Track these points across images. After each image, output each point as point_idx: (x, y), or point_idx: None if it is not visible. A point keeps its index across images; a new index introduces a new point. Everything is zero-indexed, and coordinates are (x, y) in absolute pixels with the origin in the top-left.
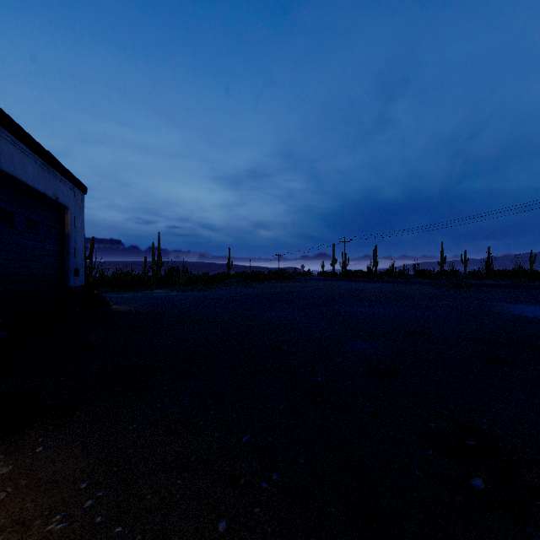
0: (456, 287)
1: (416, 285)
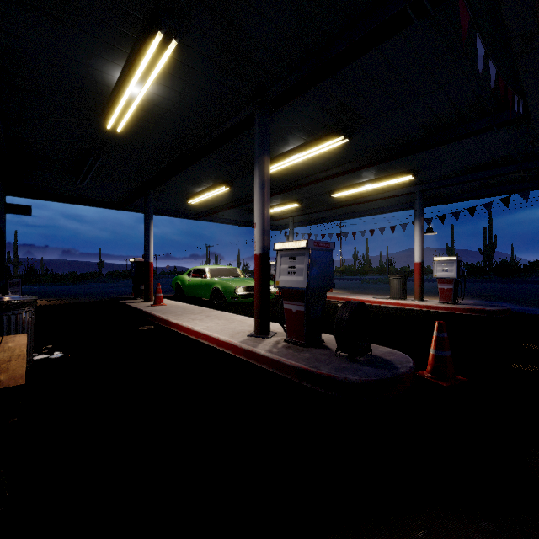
0: None
1: None
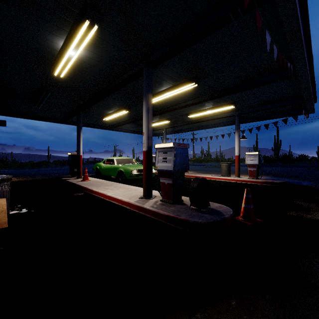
0: None
1: None
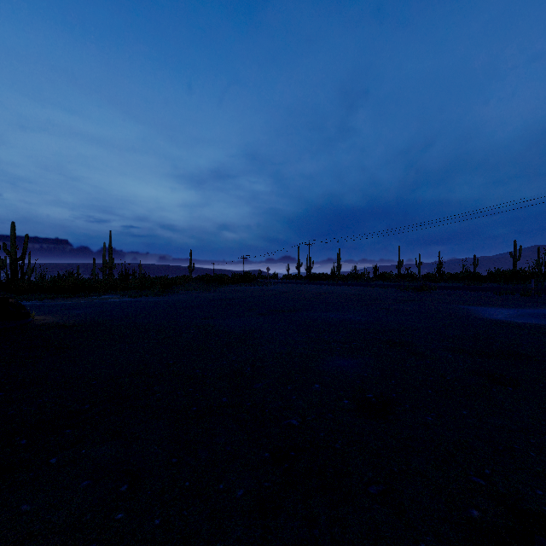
0: (418, 289)
1: (379, 288)
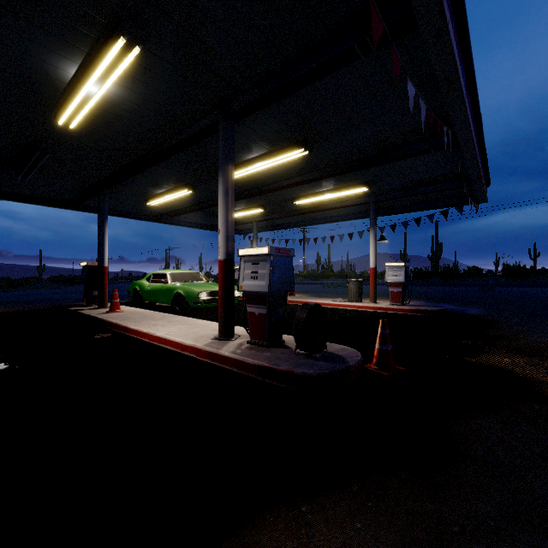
0: None
1: None
